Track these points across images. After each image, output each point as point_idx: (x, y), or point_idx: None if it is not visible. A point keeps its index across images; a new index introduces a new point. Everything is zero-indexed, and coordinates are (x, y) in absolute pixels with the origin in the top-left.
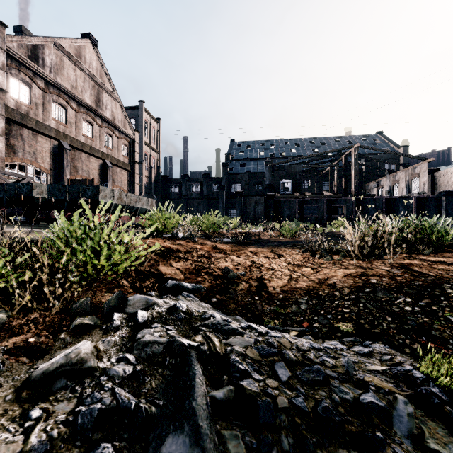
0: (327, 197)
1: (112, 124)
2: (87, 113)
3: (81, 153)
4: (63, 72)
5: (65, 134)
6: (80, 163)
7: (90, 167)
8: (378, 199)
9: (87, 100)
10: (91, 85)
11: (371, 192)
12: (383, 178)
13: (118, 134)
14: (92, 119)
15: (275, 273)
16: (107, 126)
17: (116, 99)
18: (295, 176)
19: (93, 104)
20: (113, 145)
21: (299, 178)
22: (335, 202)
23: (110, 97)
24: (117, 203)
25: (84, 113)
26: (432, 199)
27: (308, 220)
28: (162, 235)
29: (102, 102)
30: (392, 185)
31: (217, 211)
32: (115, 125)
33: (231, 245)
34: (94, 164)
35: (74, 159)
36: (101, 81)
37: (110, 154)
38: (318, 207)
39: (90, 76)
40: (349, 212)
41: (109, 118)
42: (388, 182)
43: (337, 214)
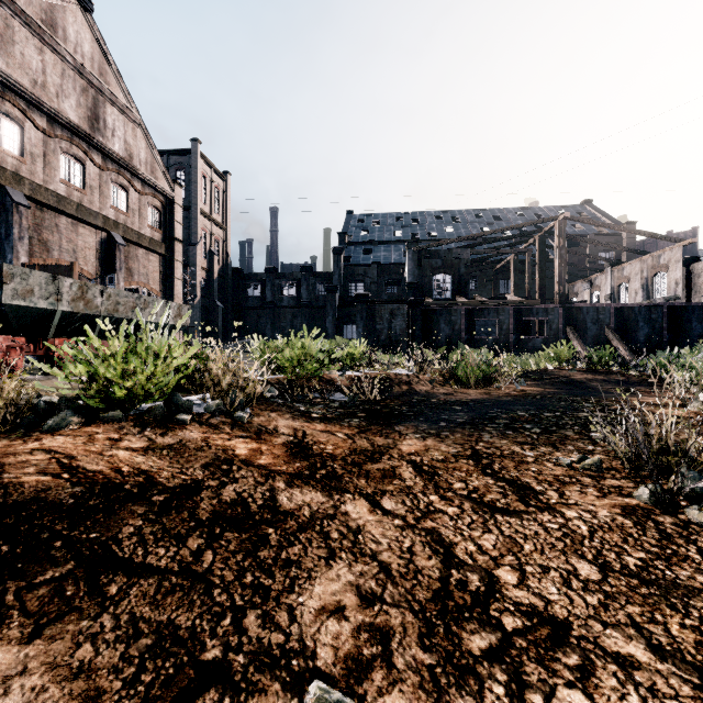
0: (515, 305)
1: (125, 165)
2: (71, 140)
3: (57, 217)
4: (12, 50)
5: (18, 176)
6: (55, 234)
7: (78, 244)
8: (602, 309)
9: (70, 115)
10: (80, 86)
11: (580, 297)
12: (600, 273)
13: (140, 186)
14: (83, 152)
15: (604, 696)
16: (117, 169)
17: (134, 120)
18: (458, 269)
19: (83, 123)
20: (130, 206)
21: (464, 272)
22: (528, 314)
23: (121, 115)
24: (71, 310)
25: (64, 139)
26: (695, 309)
27: (482, 344)
28: (132, 407)
29: (104, 122)
30: (617, 285)
31: (317, 331)
32: (132, 169)
33: (350, 430)
34: (88, 239)
35: (42, 227)
36: (102, 82)
37: (124, 222)
38: (500, 321)
39: (78, 69)
40: (552, 331)
41: (119, 154)
42: (610, 280)
43: (529, 334)
